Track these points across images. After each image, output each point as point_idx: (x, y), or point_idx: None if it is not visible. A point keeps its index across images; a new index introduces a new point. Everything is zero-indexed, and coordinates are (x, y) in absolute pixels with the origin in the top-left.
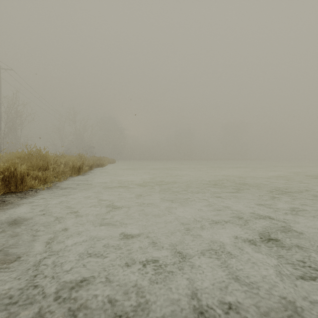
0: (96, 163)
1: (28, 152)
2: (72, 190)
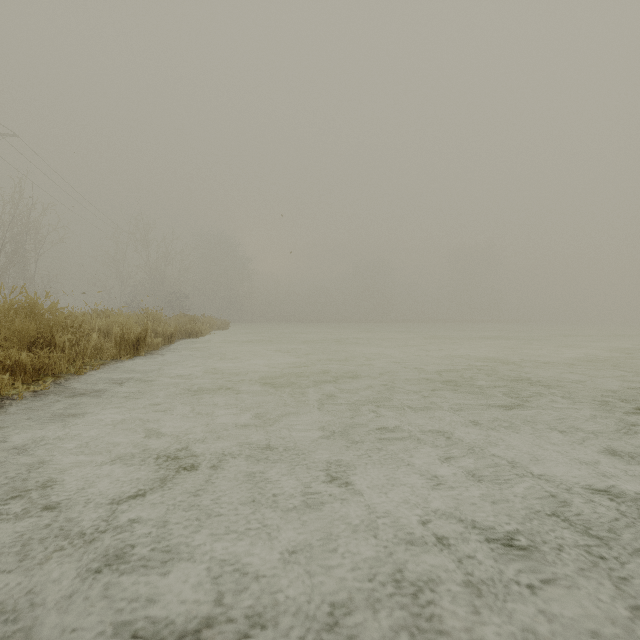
0: (185, 329)
1: (4, 304)
2: (98, 399)
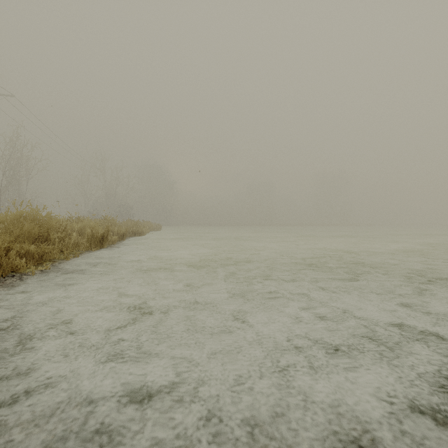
0: (132, 230)
1: (17, 213)
2: (82, 275)
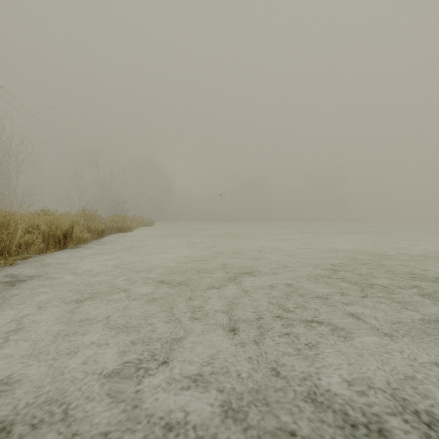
0: (116, 226)
1: None
2: None
